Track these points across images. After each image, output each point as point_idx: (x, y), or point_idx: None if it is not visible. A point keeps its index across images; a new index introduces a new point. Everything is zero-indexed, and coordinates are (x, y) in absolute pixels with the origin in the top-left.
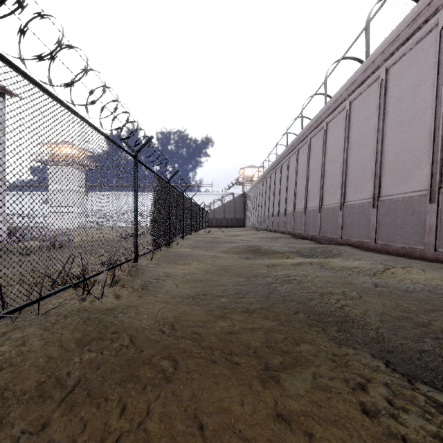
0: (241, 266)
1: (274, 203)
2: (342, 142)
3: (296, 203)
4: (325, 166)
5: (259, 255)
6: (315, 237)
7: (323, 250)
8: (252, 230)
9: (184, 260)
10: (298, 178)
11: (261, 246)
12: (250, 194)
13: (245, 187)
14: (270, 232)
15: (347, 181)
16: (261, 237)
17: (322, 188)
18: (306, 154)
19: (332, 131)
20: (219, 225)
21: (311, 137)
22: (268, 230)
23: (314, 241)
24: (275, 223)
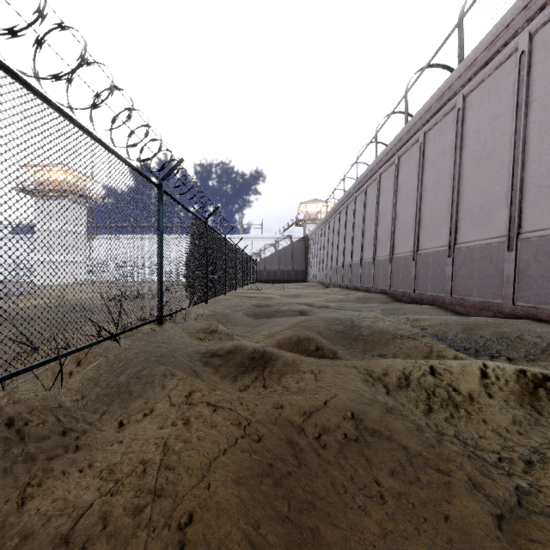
0: (353, 436)
1: (353, 246)
2: (507, 118)
3: (395, 243)
4: (462, 173)
5: (362, 348)
6: (442, 299)
7: (497, 333)
8: (319, 286)
9: (156, 389)
10: (399, 203)
11: (355, 321)
12: (315, 236)
13: (307, 229)
14: (349, 290)
15: (527, 191)
16: (339, 299)
17: (455, 213)
18: (416, 160)
19: (478, 107)
20: (272, 279)
21: (427, 130)
22: (344, 287)
23: (439, 307)
24: (356, 276)
